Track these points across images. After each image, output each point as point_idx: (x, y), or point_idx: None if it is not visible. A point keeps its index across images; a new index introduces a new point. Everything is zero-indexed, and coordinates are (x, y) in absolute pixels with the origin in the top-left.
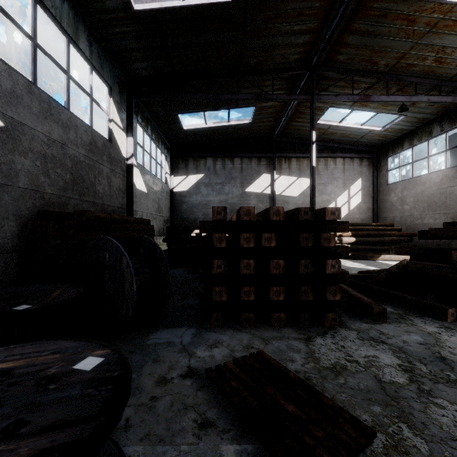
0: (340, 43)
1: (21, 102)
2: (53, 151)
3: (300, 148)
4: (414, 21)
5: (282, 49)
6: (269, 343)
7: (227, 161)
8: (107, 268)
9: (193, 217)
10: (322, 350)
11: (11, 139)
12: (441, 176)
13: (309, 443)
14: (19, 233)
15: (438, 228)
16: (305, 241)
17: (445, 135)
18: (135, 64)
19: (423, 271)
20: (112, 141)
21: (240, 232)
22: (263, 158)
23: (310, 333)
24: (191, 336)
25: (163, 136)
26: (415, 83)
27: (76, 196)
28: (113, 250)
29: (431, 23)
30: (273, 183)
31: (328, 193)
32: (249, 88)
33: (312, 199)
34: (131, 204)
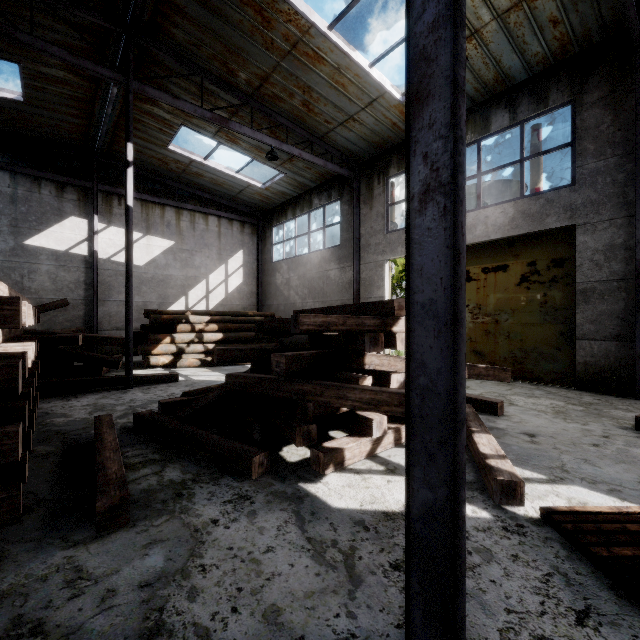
0: (171, 3)
1: None
2: None
3: (150, 187)
4: (270, 22)
5: None
6: None
7: None
8: None
9: None
10: None
11: None
12: (320, 258)
13: None
14: None
15: (274, 319)
16: None
17: (324, 209)
18: None
19: (243, 389)
20: None
21: None
22: (70, 187)
23: None
24: None
25: None
26: (287, 128)
27: None
28: None
29: (291, 39)
30: (93, 237)
31: (197, 265)
32: None
33: (127, 266)
34: None
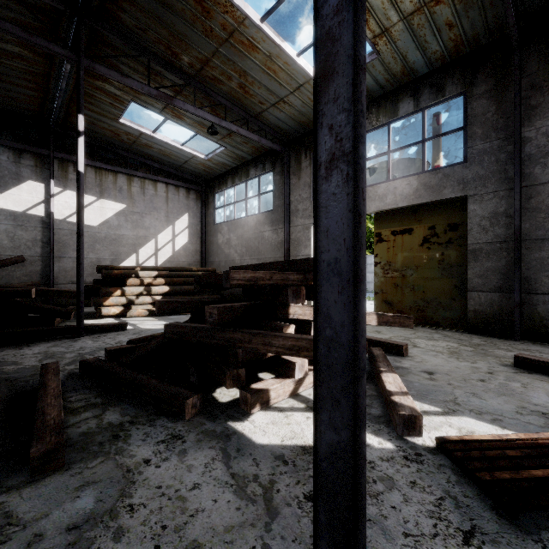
0: None
1: None
2: None
3: (103, 156)
4: (209, 12)
5: None
6: None
7: None
8: None
9: None
10: None
11: None
12: (256, 221)
13: None
14: None
15: (210, 274)
16: None
17: (259, 179)
18: None
19: (180, 338)
20: None
21: None
22: (27, 154)
23: None
24: None
25: None
26: (225, 107)
27: None
28: None
29: (228, 28)
30: (49, 200)
31: (146, 226)
32: None
33: (78, 226)
34: None
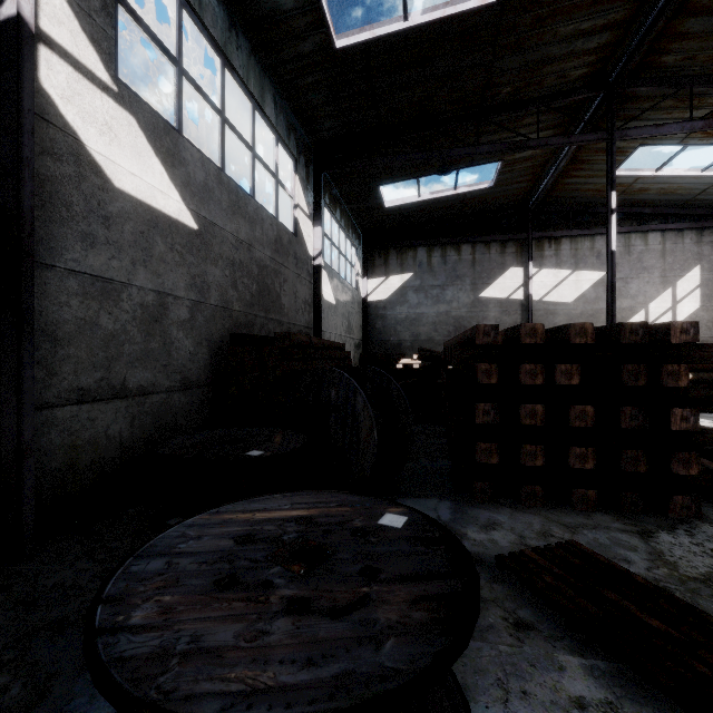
0: (670, 35)
1: (212, 197)
2: (241, 255)
3: (578, 221)
4: None
5: (557, 64)
6: (578, 533)
7: (449, 251)
8: (333, 410)
9: (397, 339)
10: (676, 551)
11: (203, 245)
12: None
13: (705, 673)
14: (211, 362)
15: None
16: (633, 377)
17: None
18: (327, 123)
19: None
20: (298, 234)
21: (517, 362)
22: (509, 243)
23: (645, 524)
24: (449, 511)
25: (353, 219)
26: None
27: (262, 313)
28: (343, 386)
29: None
30: (527, 283)
31: (632, 294)
32: (495, 133)
33: (610, 307)
34: (318, 322)
